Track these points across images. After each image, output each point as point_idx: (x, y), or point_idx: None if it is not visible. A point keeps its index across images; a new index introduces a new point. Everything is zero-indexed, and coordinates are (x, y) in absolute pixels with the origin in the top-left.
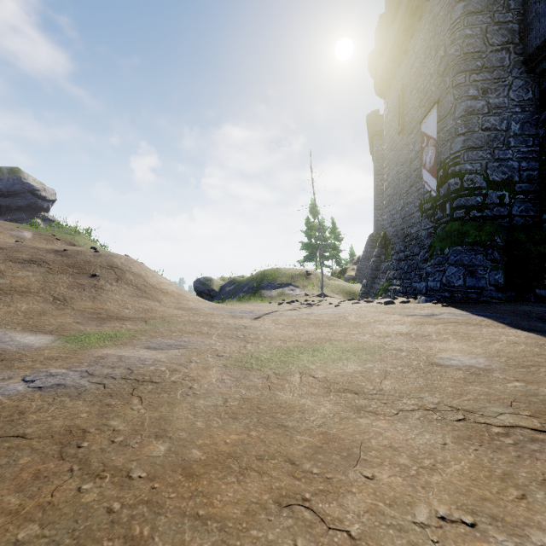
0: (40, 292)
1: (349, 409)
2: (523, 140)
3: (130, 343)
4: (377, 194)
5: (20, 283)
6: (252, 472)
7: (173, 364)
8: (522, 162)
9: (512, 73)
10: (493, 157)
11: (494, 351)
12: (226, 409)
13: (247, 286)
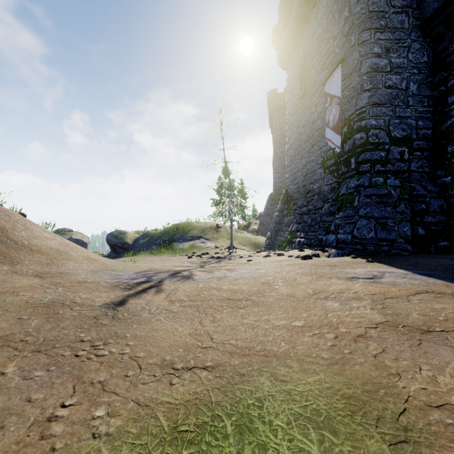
0: None
1: None
2: (420, 100)
3: None
4: (276, 160)
5: None
6: None
7: None
8: (419, 121)
9: (410, 36)
10: (395, 114)
11: None
12: None
13: (160, 239)
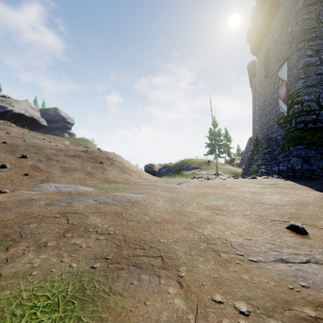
0: (81, 170)
1: (213, 213)
2: None
3: (124, 191)
4: (254, 112)
5: (72, 166)
6: (176, 223)
7: (144, 199)
8: None
9: None
10: None
11: (294, 199)
12: (167, 211)
13: (174, 168)
